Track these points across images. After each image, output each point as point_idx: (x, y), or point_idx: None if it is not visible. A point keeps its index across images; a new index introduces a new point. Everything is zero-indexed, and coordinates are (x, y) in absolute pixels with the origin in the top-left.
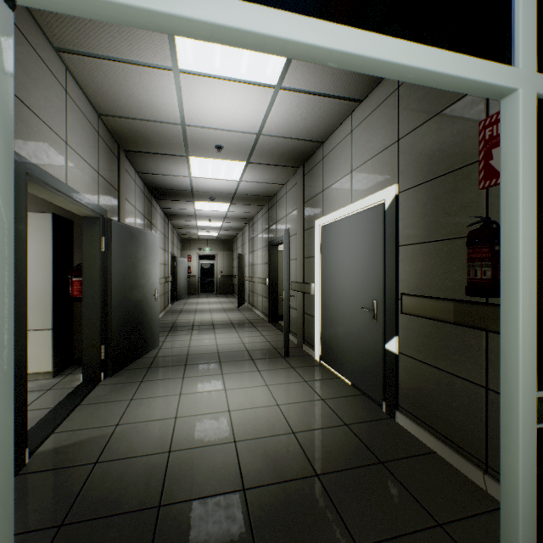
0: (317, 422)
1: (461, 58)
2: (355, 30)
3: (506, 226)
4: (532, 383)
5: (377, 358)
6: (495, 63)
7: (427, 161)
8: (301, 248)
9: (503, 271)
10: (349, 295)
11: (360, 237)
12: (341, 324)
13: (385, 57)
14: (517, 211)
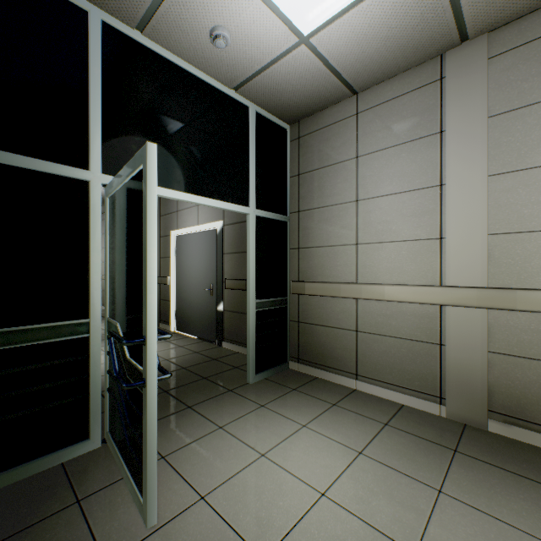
0: (180, 354)
1: (235, 205)
2: (206, 198)
3: (248, 252)
4: (254, 297)
5: (214, 316)
6: (244, 206)
7: (236, 213)
8: (158, 250)
9: (248, 266)
10: (196, 282)
11: (203, 246)
12: (191, 302)
13: (214, 205)
14: (250, 248)
